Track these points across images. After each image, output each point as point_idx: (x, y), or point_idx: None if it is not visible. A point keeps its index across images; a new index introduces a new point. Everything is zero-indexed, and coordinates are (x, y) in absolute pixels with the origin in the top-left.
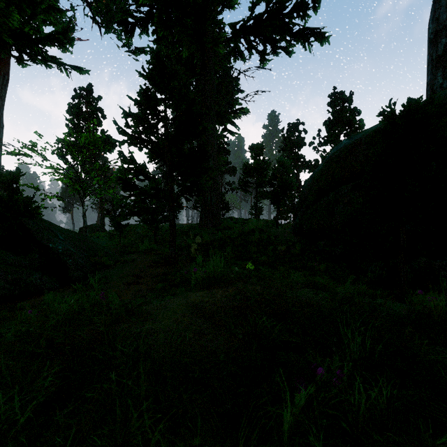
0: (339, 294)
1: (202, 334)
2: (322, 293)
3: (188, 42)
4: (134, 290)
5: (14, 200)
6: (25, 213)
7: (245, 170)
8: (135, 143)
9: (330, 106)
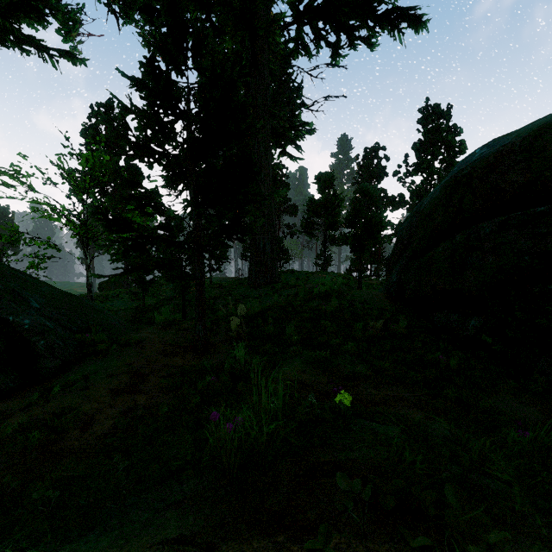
0: None
1: None
2: None
3: (233, 27)
4: (122, 409)
5: None
6: None
7: (310, 207)
8: (138, 155)
9: (421, 124)
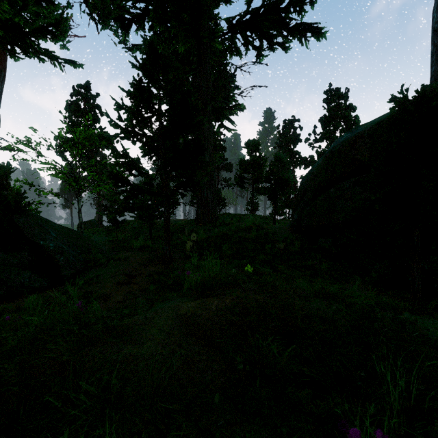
0: (355, 306)
1: (192, 362)
2: (335, 305)
3: (185, 37)
4: (125, 291)
5: (3, 195)
6: (15, 209)
7: (241, 166)
8: (128, 137)
9: (326, 103)
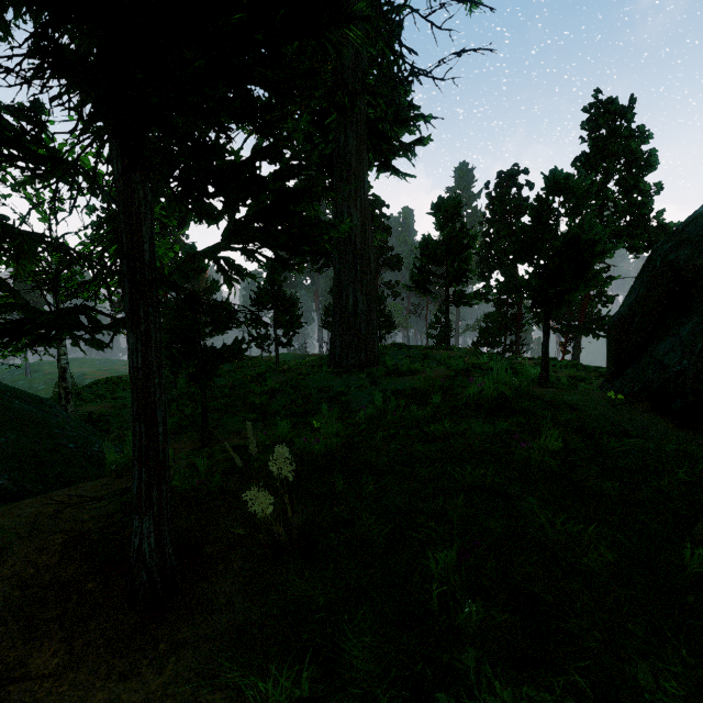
0: None
1: None
2: None
3: None
4: None
5: None
6: None
7: (425, 249)
8: None
9: (587, 128)
